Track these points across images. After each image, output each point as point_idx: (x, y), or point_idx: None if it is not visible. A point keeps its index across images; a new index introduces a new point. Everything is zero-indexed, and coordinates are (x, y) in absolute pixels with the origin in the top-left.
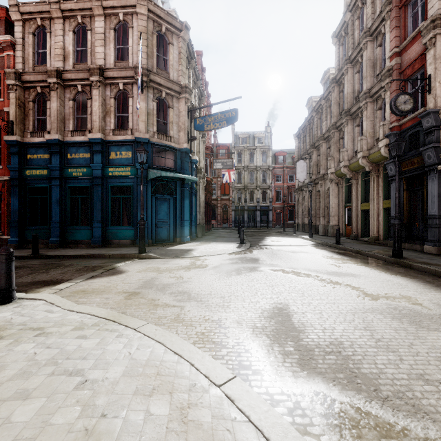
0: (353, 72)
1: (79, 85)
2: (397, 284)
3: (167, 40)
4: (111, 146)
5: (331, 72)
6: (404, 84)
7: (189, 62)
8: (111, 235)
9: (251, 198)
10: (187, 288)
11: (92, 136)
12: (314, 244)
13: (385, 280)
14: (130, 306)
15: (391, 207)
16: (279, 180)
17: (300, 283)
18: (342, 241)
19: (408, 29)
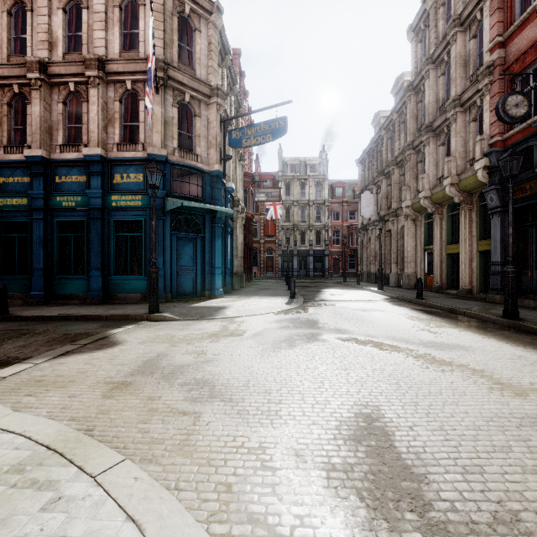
0: (437, 75)
1: (71, 82)
2: (536, 363)
3: (192, 25)
4: (115, 166)
5: (405, 79)
6: (510, 84)
7: (222, 59)
8: (116, 287)
9: (302, 240)
10: (210, 373)
11: (88, 152)
12: (388, 299)
13: (514, 356)
14: (106, 413)
15: (492, 249)
16: (337, 217)
17: (388, 363)
18: (423, 295)
19: (515, 11)
